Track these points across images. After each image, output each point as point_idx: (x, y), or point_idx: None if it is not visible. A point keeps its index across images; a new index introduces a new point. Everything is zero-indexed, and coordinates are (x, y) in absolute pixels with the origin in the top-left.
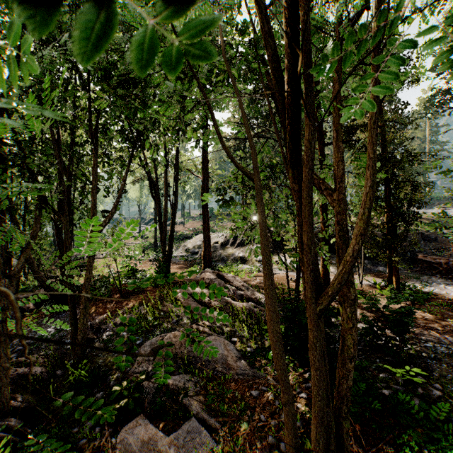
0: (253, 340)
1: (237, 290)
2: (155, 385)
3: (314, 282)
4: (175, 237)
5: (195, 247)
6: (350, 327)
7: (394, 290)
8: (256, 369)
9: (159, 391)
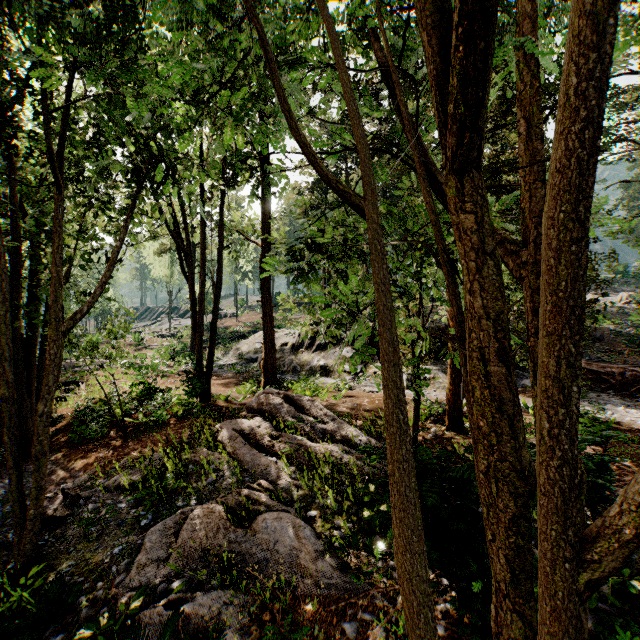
0: (343, 514)
1: (316, 423)
2: (163, 618)
3: (563, 492)
4: (224, 336)
5: (252, 351)
6: None
7: None
8: (352, 577)
9: (169, 632)
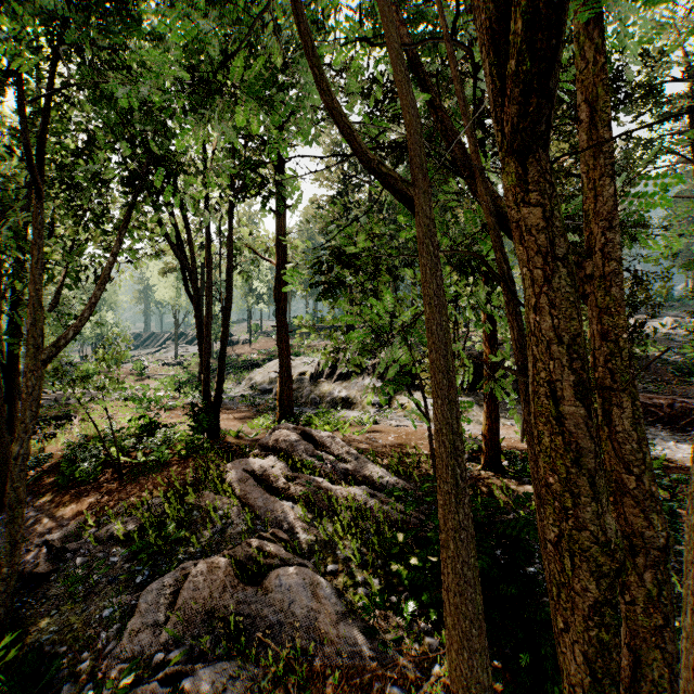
0: (369, 568)
1: (338, 462)
2: None
3: None
4: (236, 364)
5: (267, 381)
6: (658, 626)
7: None
8: (379, 644)
9: None
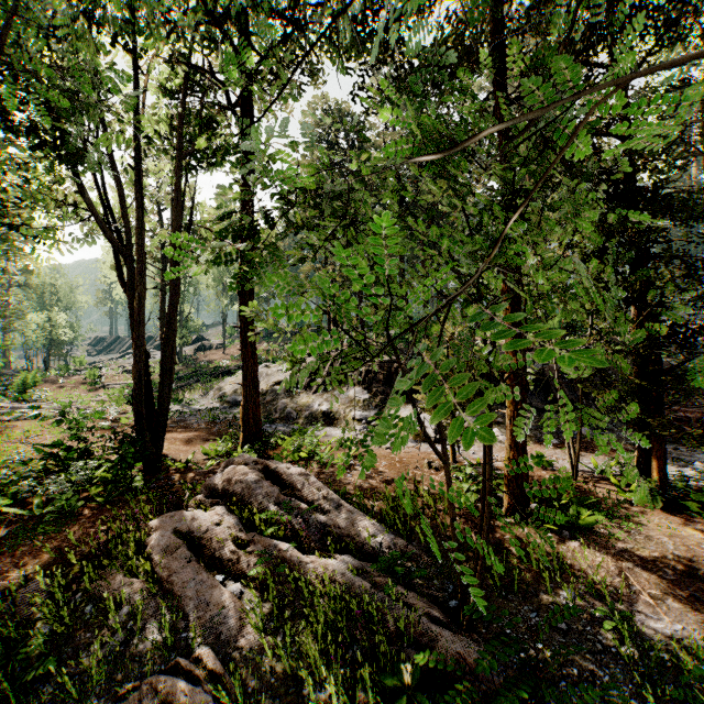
0: None
1: (312, 512)
2: None
3: None
4: (205, 372)
5: (237, 391)
6: None
7: (658, 493)
8: None
9: None
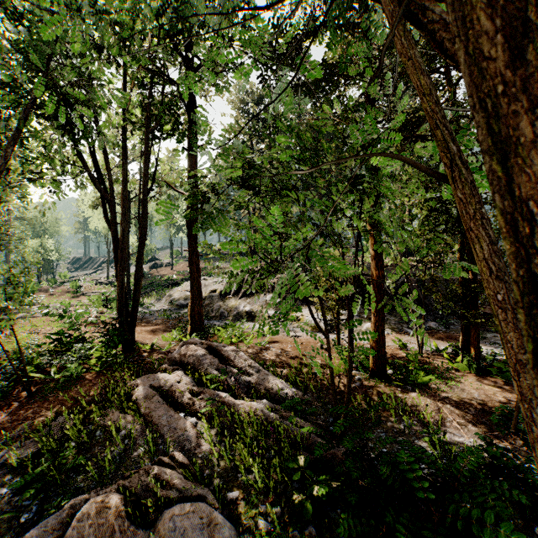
0: (270, 495)
1: (241, 375)
2: None
3: None
4: (159, 283)
5: (183, 297)
6: None
7: (474, 363)
8: None
9: None
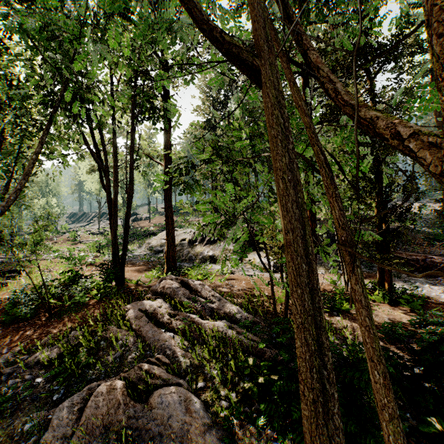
0: (228, 384)
1: (206, 302)
2: None
3: None
4: (139, 233)
5: (159, 245)
6: None
7: (387, 295)
8: None
9: None
